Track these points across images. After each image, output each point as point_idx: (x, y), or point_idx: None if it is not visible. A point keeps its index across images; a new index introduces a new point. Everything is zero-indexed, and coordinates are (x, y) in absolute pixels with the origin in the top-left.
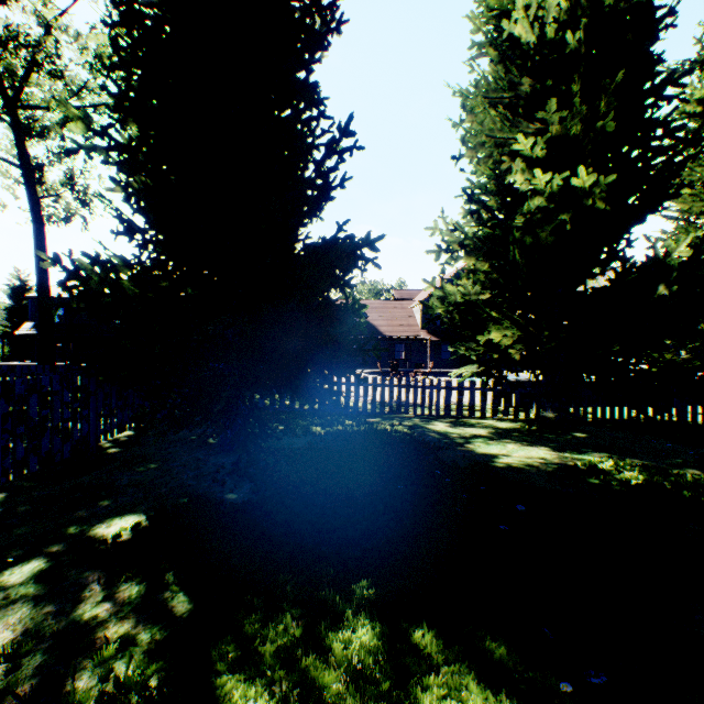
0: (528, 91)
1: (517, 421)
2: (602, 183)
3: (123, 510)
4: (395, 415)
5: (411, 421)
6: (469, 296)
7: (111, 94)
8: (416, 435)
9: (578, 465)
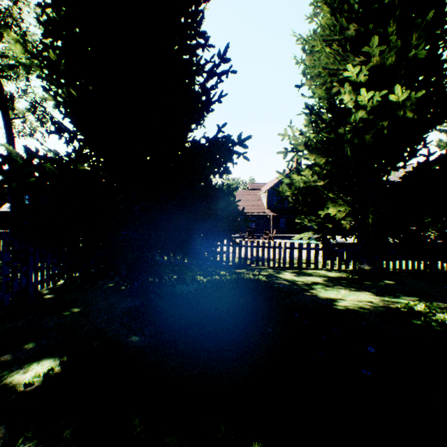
0: (353, 35)
1: (341, 271)
2: (413, 97)
3: (42, 354)
4: (254, 267)
5: (267, 272)
6: (309, 183)
7: (44, 25)
8: (272, 282)
9: (399, 308)
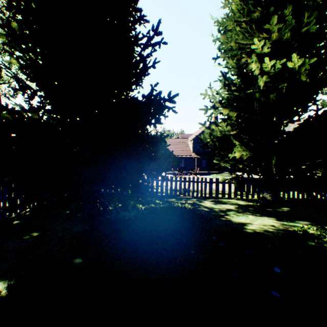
0: (258, 16)
1: (248, 200)
2: (306, 64)
3: None
4: (182, 197)
5: (192, 201)
6: (224, 132)
7: (10, 2)
8: (195, 209)
9: (296, 231)
